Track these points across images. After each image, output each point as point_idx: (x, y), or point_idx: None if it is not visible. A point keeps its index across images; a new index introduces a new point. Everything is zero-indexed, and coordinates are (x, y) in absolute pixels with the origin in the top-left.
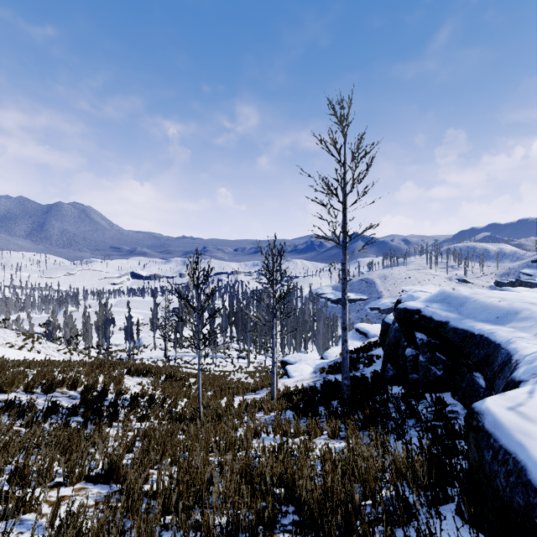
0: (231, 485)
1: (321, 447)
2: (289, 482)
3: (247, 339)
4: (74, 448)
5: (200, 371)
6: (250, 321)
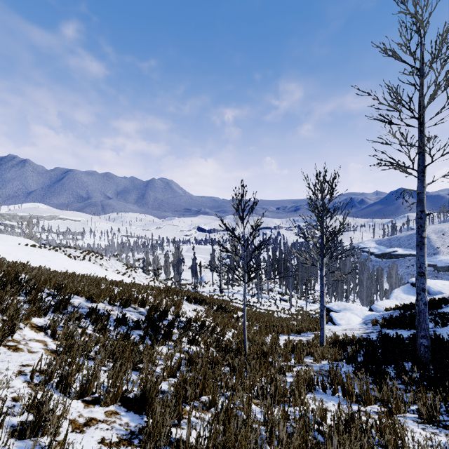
0: None
1: (423, 441)
2: None
3: (289, 284)
4: (123, 361)
5: (245, 304)
6: (292, 268)
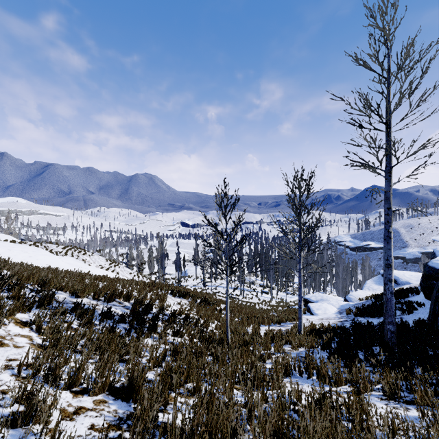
0: None
1: (385, 414)
2: None
3: (270, 277)
4: (109, 354)
5: (227, 296)
6: (272, 262)
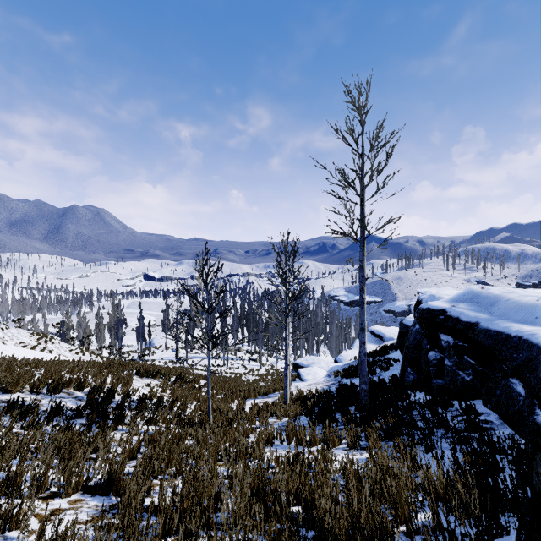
0: (241, 502)
1: (341, 459)
2: (307, 500)
3: (259, 341)
4: (74, 454)
5: (209, 373)
6: (261, 323)
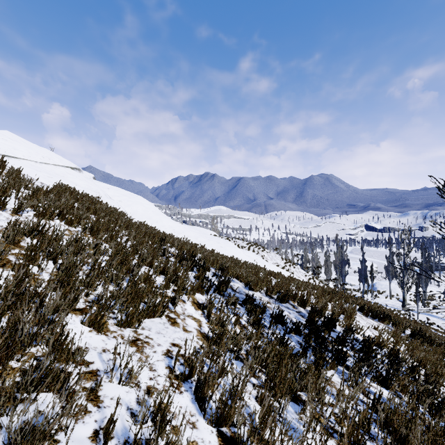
0: None
1: None
2: None
3: None
4: (277, 382)
5: None
6: None
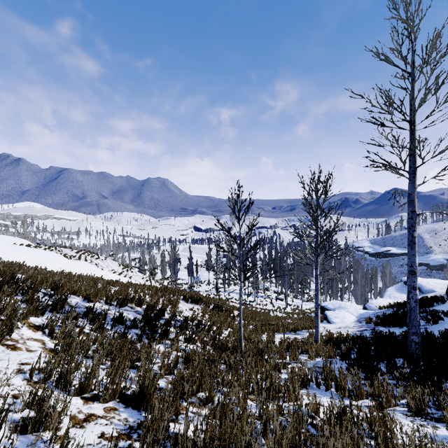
0: None
1: (411, 432)
2: None
3: (285, 283)
4: (121, 360)
5: (241, 303)
6: (287, 267)
